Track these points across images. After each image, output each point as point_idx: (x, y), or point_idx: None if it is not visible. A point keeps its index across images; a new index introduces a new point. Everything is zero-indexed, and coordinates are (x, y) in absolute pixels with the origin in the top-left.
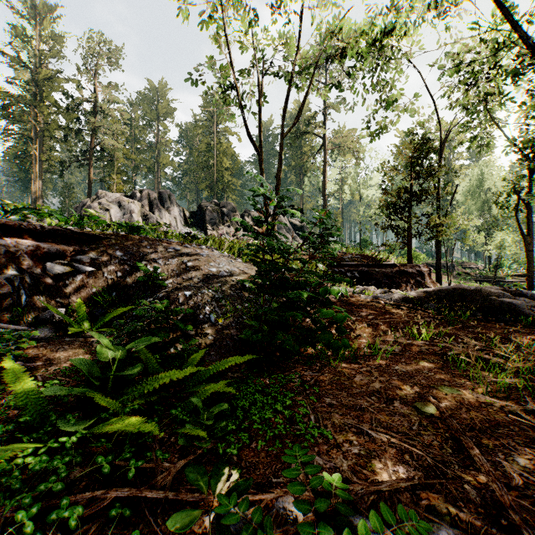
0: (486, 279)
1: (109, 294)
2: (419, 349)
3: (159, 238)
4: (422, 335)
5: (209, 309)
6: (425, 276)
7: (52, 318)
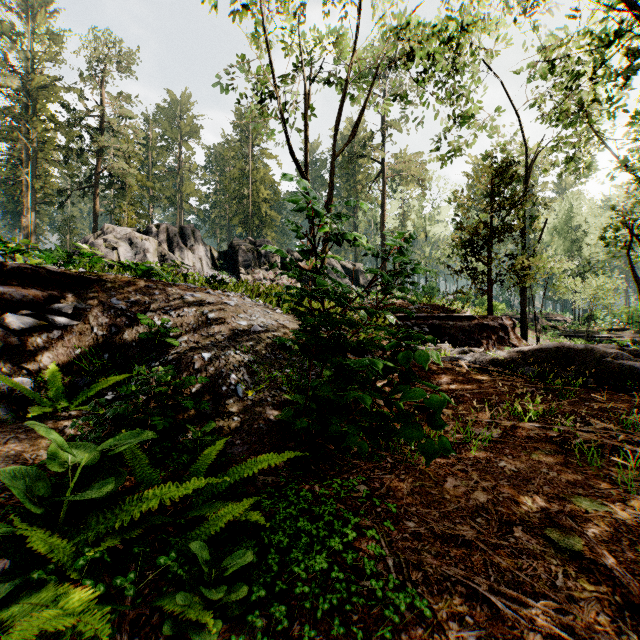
0: (576, 334)
1: (100, 357)
2: (526, 434)
3: (174, 282)
4: (529, 414)
5: (235, 378)
6: (509, 330)
7: (11, 391)
